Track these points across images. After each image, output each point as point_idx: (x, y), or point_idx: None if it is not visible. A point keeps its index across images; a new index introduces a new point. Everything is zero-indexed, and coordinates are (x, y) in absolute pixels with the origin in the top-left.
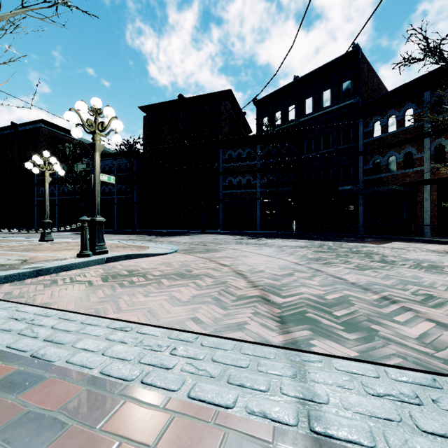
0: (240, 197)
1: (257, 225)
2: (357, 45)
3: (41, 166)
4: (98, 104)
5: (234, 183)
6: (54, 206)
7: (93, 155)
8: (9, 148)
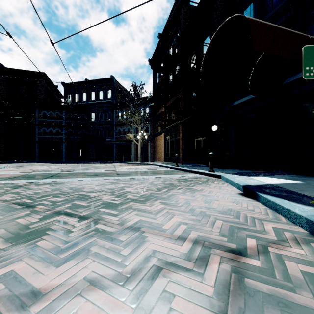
0: (51, 140)
1: (63, 157)
2: (112, 76)
3: None
4: None
5: (47, 131)
6: None
7: None
8: None
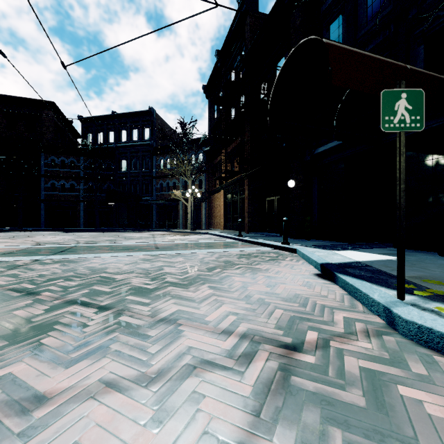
0: (64, 199)
1: (80, 223)
2: (151, 108)
3: None
4: None
5: (58, 186)
6: None
7: None
8: None
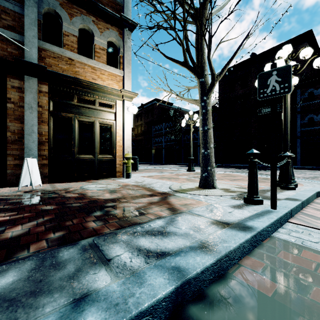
0: None
1: None
2: None
3: (189, 121)
4: (290, 50)
5: (316, 120)
6: (162, 149)
7: (284, 98)
8: (140, 118)
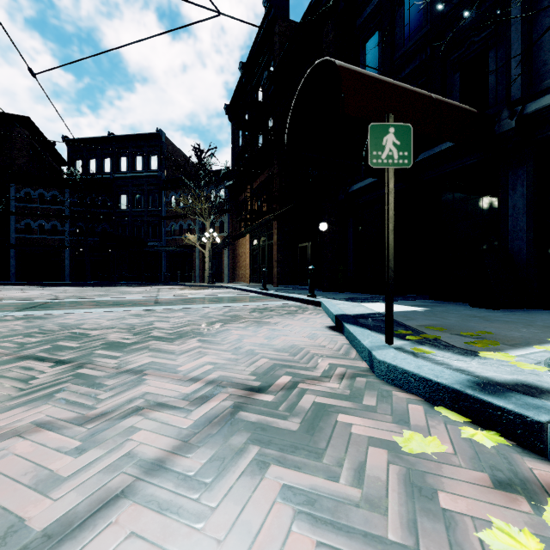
0: (43, 244)
1: (66, 275)
2: (160, 131)
3: None
4: None
5: (34, 227)
6: None
7: None
8: None
